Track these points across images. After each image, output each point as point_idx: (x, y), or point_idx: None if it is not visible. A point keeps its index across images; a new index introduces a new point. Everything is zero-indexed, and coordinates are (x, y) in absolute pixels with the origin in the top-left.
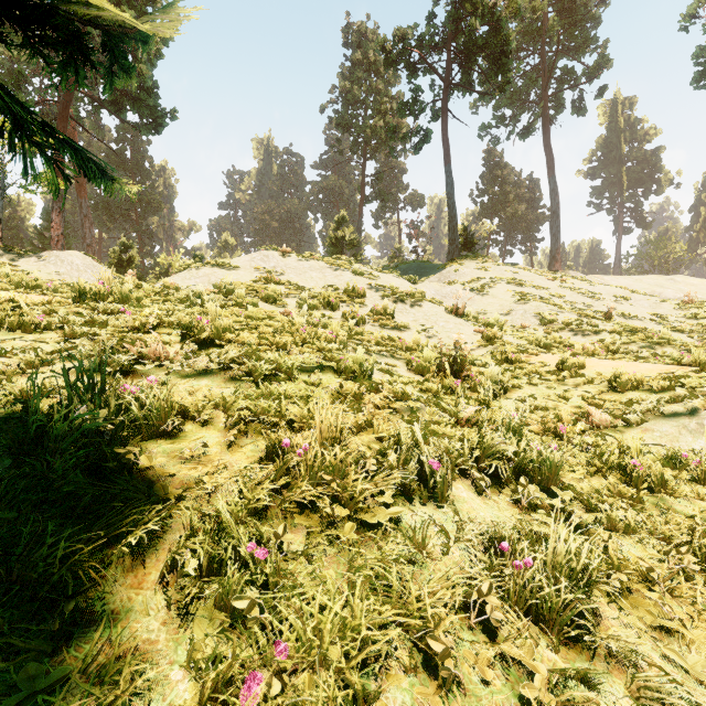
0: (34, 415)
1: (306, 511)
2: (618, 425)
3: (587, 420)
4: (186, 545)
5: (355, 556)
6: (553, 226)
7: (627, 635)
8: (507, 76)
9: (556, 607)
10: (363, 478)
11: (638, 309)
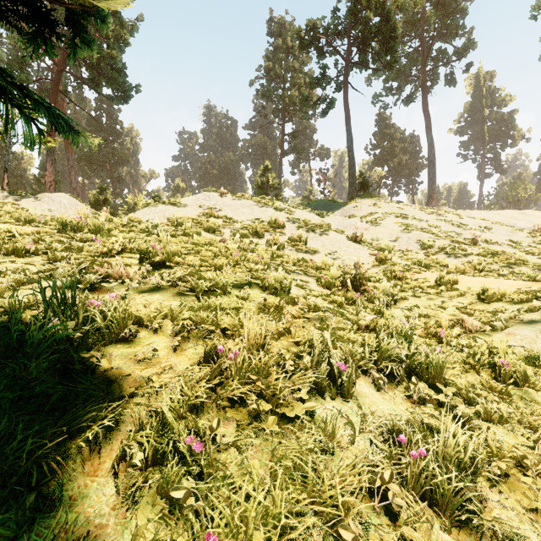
0: (16, 325)
1: (236, 405)
2: (486, 329)
3: (461, 326)
4: (135, 437)
5: (277, 446)
6: (430, 172)
7: (507, 517)
8: (395, 56)
9: (448, 493)
10: (283, 376)
11: (498, 236)
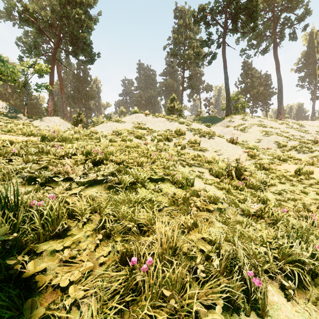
0: None
1: None
2: None
3: None
4: None
5: None
6: (279, 97)
7: None
8: (256, 23)
9: None
10: (194, 281)
11: None
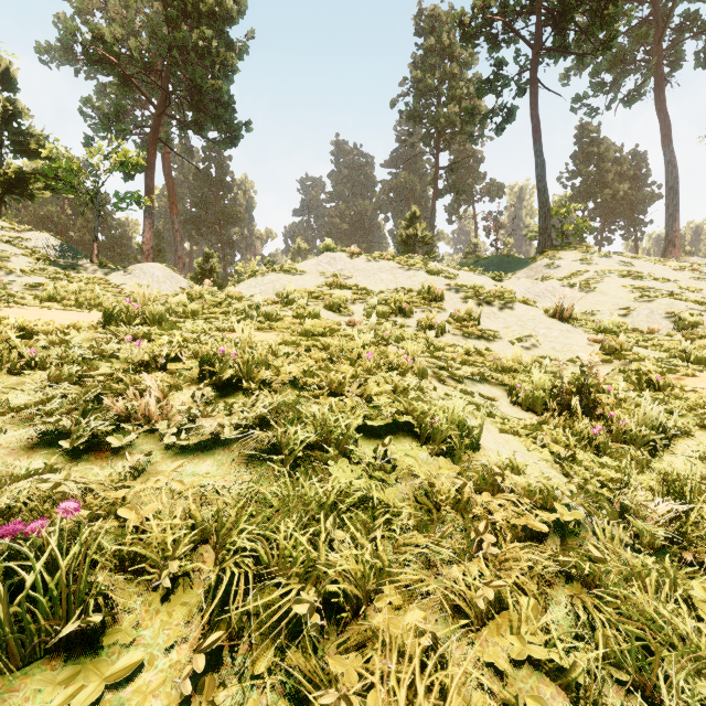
0: None
1: None
2: None
3: None
4: None
5: None
6: (669, 205)
7: None
8: (614, 29)
9: None
10: None
11: None
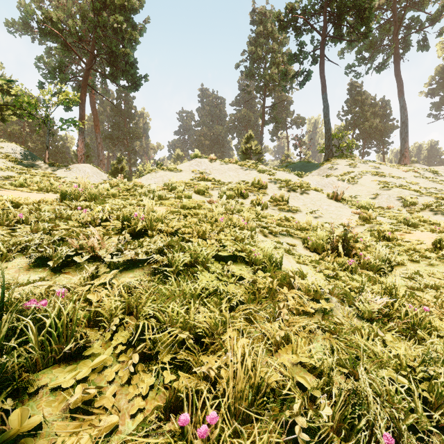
0: None
1: None
2: None
3: None
4: None
5: None
6: (402, 132)
7: None
8: (369, 26)
9: None
10: None
11: None
